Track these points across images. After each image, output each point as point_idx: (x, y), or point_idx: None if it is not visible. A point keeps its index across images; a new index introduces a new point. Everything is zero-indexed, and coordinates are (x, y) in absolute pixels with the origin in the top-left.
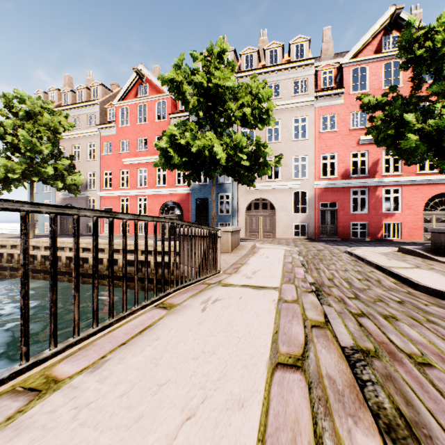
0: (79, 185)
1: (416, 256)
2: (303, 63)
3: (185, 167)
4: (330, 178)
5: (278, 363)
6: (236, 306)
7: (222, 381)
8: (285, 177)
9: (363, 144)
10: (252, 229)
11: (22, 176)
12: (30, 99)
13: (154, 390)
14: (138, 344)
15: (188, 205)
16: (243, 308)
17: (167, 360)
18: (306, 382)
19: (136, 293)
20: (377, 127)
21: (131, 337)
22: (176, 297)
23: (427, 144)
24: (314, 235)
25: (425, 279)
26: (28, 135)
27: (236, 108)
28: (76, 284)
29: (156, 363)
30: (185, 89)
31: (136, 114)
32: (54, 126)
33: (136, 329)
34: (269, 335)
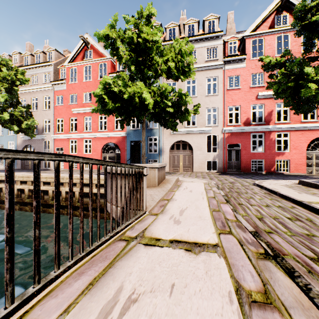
0: (33, 129)
1: None
2: (214, 35)
3: (119, 113)
4: (235, 125)
5: None
6: None
7: None
8: (200, 124)
9: (261, 99)
10: (175, 164)
11: None
12: None
13: None
14: None
15: (124, 146)
16: None
17: None
18: None
19: None
20: (275, 83)
21: None
22: (57, 295)
23: None
24: (223, 169)
25: None
26: None
27: (162, 61)
28: None
29: None
30: (119, 45)
31: (83, 73)
32: (11, 80)
33: None
34: None
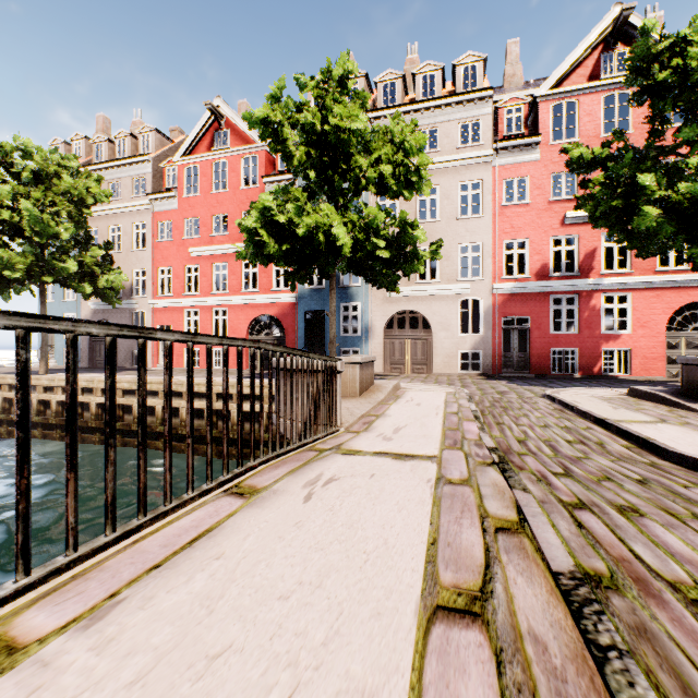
0: (119, 289)
1: (659, 403)
2: (475, 96)
3: (286, 261)
4: (518, 278)
5: (438, 606)
6: (365, 491)
7: (330, 648)
8: (446, 277)
9: (571, 225)
10: (395, 359)
11: (27, 274)
12: (41, 152)
13: (197, 670)
14: (182, 567)
15: (292, 321)
16: (375, 495)
17: (231, 601)
18: (492, 649)
19: (190, 470)
20: (593, 197)
21: (173, 553)
22: (262, 475)
23: (676, 223)
24: (493, 369)
25: (678, 442)
26: (37, 210)
27: (369, 164)
28: (70, 457)
29: (210, 609)
30: (287, 134)
31: (210, 177)
32: (79, 196)
33: (184, 536)
34: (421, 548)
